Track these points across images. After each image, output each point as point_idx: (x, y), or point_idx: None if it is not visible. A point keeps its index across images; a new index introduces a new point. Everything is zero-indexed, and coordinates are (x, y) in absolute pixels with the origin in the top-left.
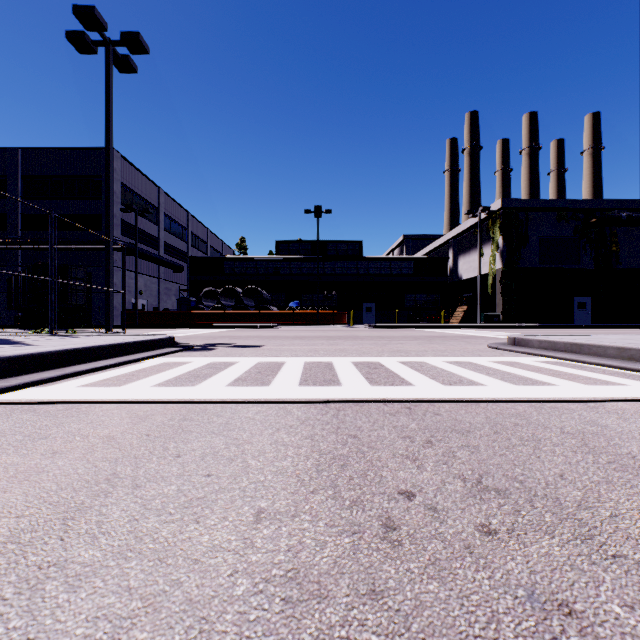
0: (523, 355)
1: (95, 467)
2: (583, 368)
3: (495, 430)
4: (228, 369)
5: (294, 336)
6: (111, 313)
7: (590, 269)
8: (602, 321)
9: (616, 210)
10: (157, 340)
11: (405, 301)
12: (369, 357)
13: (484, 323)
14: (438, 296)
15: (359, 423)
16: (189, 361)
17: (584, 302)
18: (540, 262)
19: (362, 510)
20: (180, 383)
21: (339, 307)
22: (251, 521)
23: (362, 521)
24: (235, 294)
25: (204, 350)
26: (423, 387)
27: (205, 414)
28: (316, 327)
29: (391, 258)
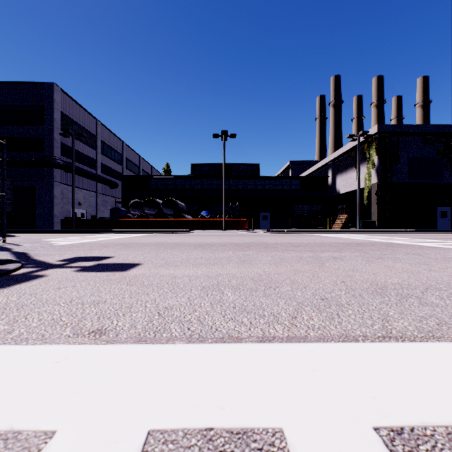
0: None
1: None
2: None
3: None
4: None
5: (198, 243)
6: None
7: (450, 184)
8: None
9: None
10: None
11: (294, 211)
12: (382, 345)
13: (363, 228)
14: (320, 207)
15: None
16: None
17: (445, 211)
18: (409, 178)
19: None
20: None
21: (241, 215)
22: None
23: None
24: (158, 205)
25: (1, 284)
26: None
27: None
28: (223, 232)
29: (283, 176)
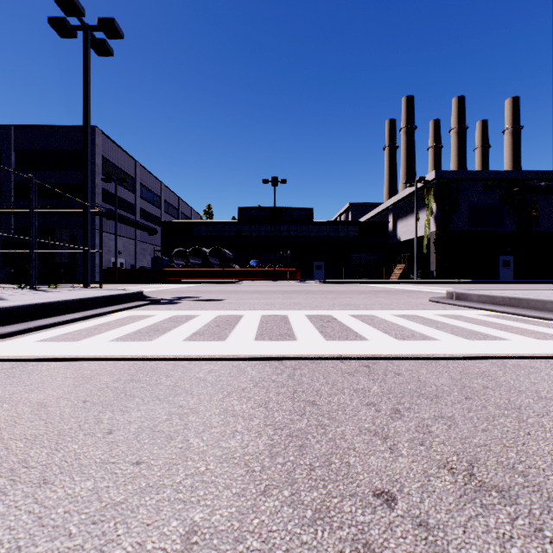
0: (464, 308)
1: (5, 449)
2: (526, 321)
3: (465, 394)
4: (188, 322)
5: (253, 290)
6: (89, 270)
7: (513, 232)
8: (523, 277)
9: (536, 180)
10: (126, 294)
11: (351, 260)
12: (321, 310)
13: (420, 279)
14: (379, 255)
15: (317, 385)
16: (153, 314)
17: (508, 261)
18: (469, 226)
19: (329, 528)
20: (138, 337)
21: (293, 265)
22: (177, 551)
23: (331, 551)
24: (202, 254)
25: (170, 303)
26: (377, 342)
27: (154, 374)
28: (273, 282)
29: (338, 222)
